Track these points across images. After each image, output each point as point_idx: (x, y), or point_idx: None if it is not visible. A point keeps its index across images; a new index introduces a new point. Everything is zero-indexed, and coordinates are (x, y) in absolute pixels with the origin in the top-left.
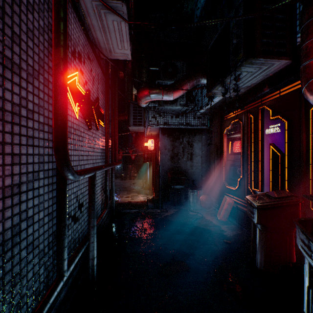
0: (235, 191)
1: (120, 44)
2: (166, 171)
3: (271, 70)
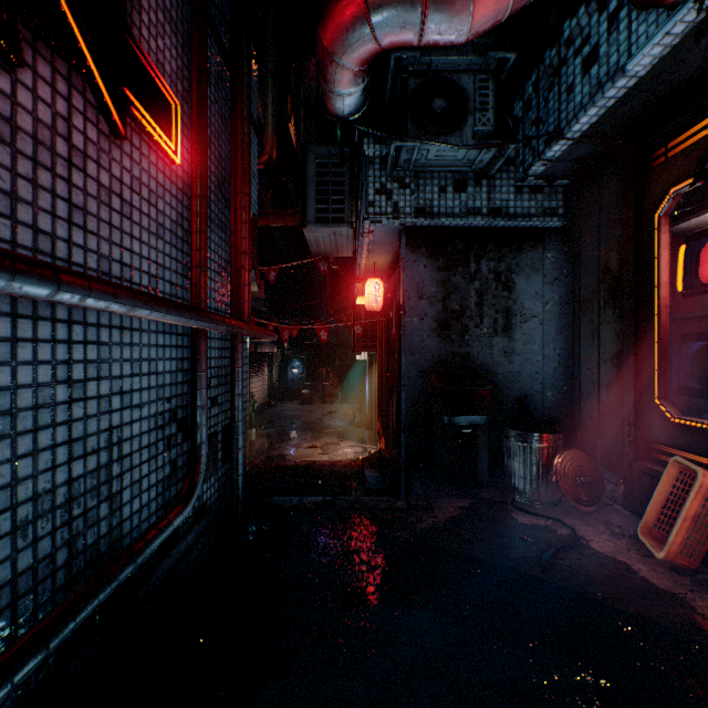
0: None
1: None
2: (422, 369)
3: None
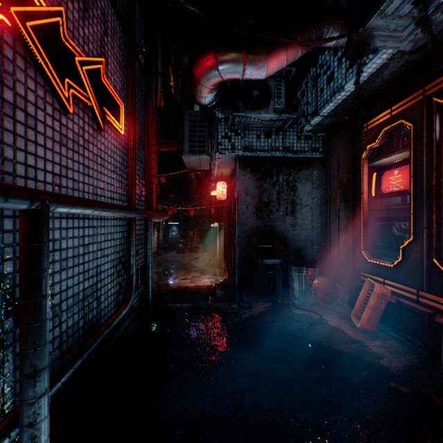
0: (393, 270)
1: None
2: (247, 234)
3: None
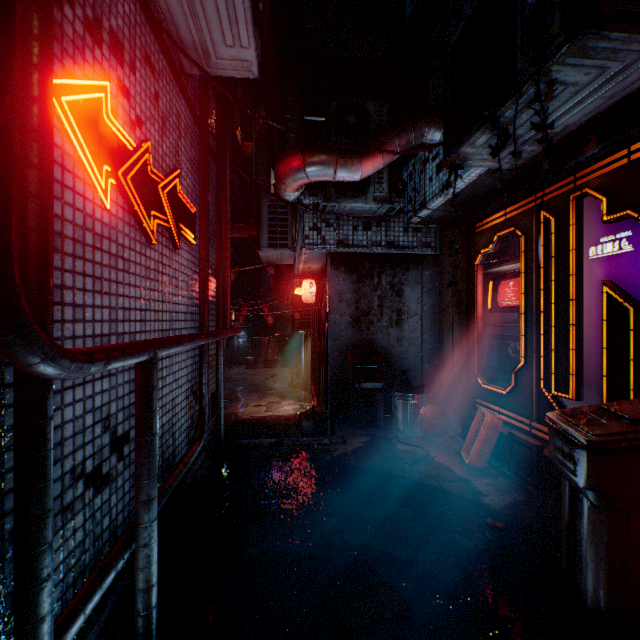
0: (506, 397)
1: (228, 31)
2: (341, 350)
3: (630, 78)
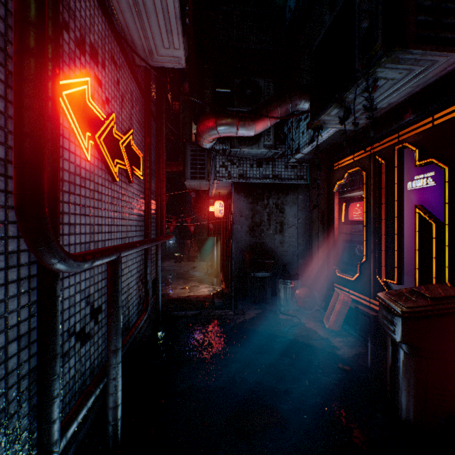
0: (354, 282)
1: (166, 39)
2: (242, 250)
3: (428, 76)
